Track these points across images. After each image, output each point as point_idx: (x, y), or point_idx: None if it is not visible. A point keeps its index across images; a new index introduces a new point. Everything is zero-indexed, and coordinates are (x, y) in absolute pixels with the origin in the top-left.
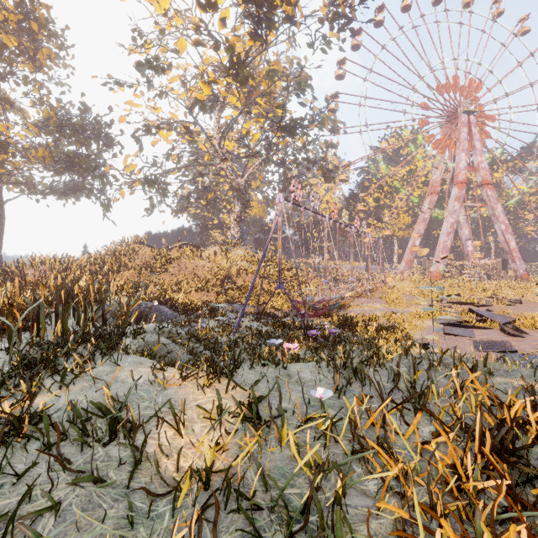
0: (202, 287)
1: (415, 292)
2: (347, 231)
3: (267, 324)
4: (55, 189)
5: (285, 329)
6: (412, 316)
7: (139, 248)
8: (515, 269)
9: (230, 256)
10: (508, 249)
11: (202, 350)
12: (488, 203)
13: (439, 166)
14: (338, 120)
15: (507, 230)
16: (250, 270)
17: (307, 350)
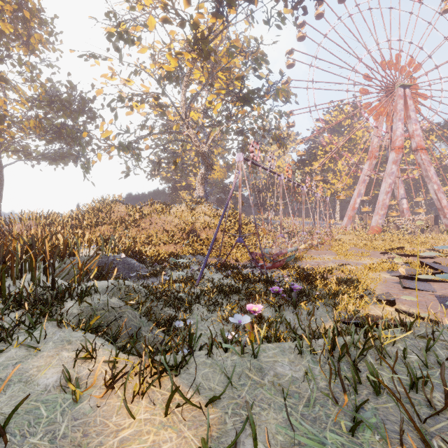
0: (169, 239)
1: (360, 244)
2: (296, 191)
3: (228, 276)
4: (47, 156)
5: (245, 281)
6: (365, 268)
7: (115, 205)
8: (446, 224)
9: (195, 213)
10: (440, 206)
11: (160, 308)
12: (422, 166)
13: (377, 134)
14: (290, 92)
15: (439, 190)
16: (213, 224)
17: (269, 307)
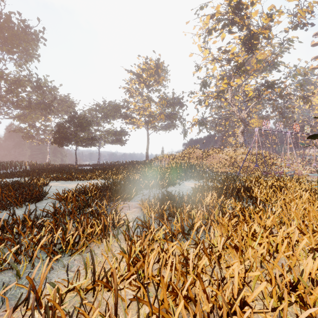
0: (223, 166)
1: None
2: None
3: None
4: (163, 128)
5: None
6: None
7: (196, 150)
8: None
9: (236, 153)
10: None
11: None
12: None
13: None
14: (308, 69)
15: None
16: (247, 159)
17: None
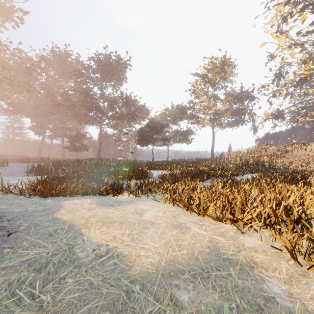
0: (305, 164)
1: None
2: None
3: None
4: (230, 124)
5: None
6: None
7: (269, 146)
8: None
9: None
10: None
11: None
12: None
13: None
14: None
15: None
16: None
17: None
